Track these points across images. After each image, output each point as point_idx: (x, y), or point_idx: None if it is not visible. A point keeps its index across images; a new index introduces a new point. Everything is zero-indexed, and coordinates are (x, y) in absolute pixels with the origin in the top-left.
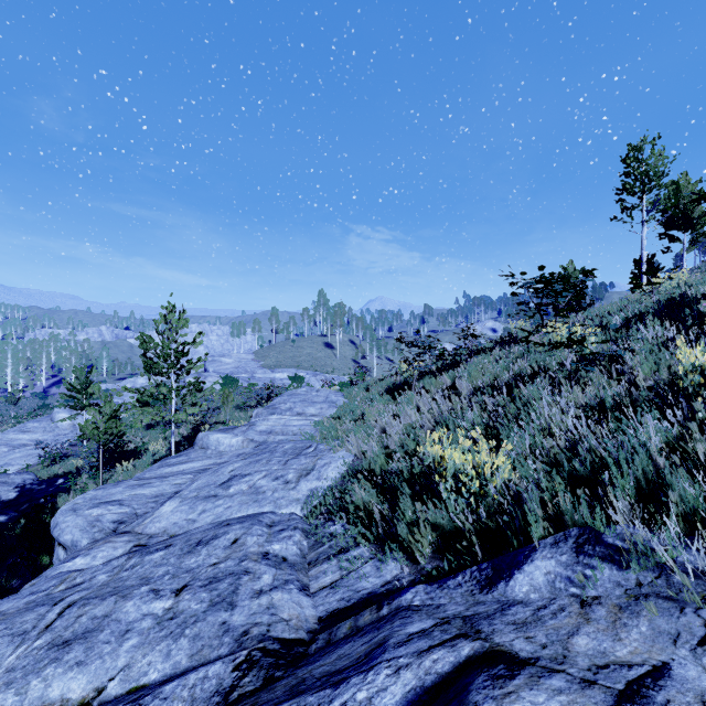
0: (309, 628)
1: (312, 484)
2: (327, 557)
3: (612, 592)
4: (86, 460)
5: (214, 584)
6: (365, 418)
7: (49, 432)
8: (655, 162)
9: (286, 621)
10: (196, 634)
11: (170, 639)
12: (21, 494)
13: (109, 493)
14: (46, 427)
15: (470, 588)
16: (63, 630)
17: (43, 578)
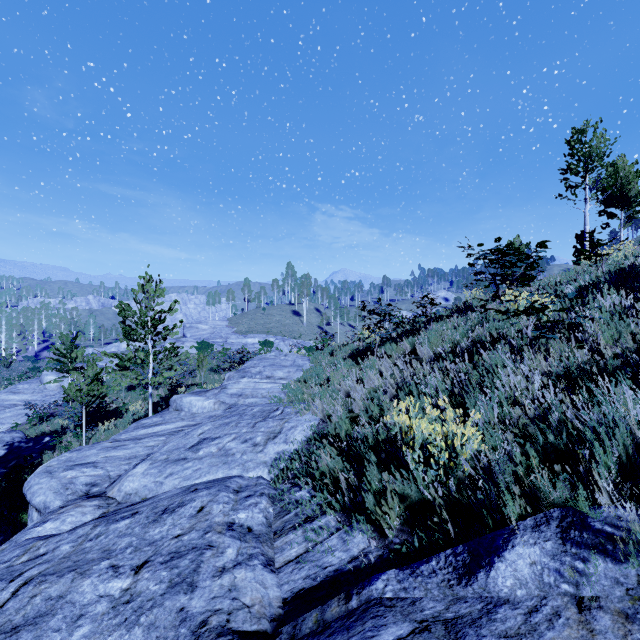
0: (272, 614)
1: (279, 447)
2: (292, 526)
3: (612, 592)
4: (70, 420)
5: (175, 560)
6: (330, 382)
7: (37, 393)
8: (597, 144)
9: (248, 608)
10: (152, 623)
11: (123, 628)
12: (9, 452)
13: (84, 455)
14: (36, 388)
15: (446, 577)
16: (14, 613)
17: (13, 543)
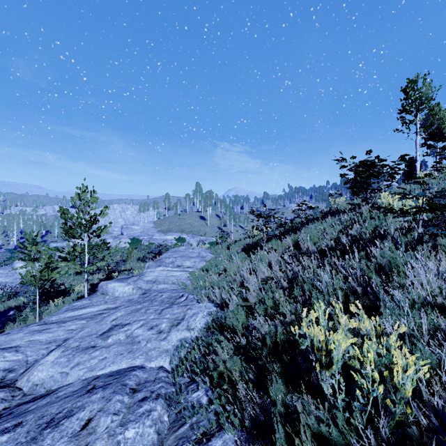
0: None
1: (181, 335)
2: None
3: None
4: (28, 298)
5: None
6: (227, 272)
7: (10, 277)
8: (426, 91)
9: None
10: None
11: None
12: None
13: (11, 339)
14: (8, 273)
15: None
16: None
17: None
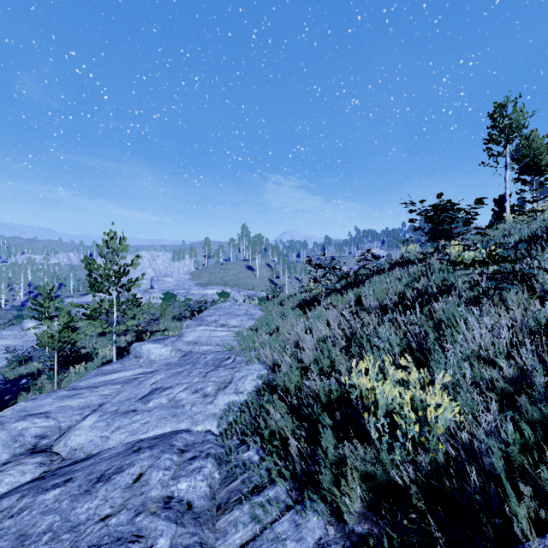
0: None
1: (229, 398)
2: (238, 499)
3: None
4: (44, 364)
5: None
6: (279, 331)
7: (19, 339)
8: (517, 117)
9: None
10: None
11: None
12: None
13: (39, 404)
14: (17, 334)
15: None
16: None
17: None
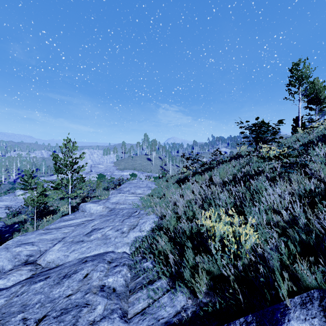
0: None
1: (136, 234)
2: (140, 287)
3: None
4: (28, 215)
5: (63, 315)
6: (165, 196)
7: (13, 201)
8: (305, 71)
9: None
10: None
11: None
12: None
13: (28, 238)
14: (12, 198)
15: None
16: None
17: None
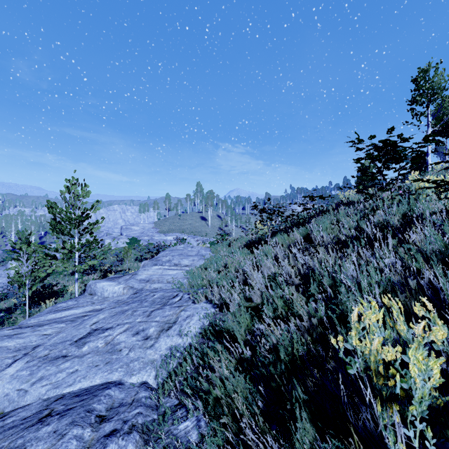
0: None
1: (172, 341)
2: None
3: None
4: (18, 299)
5: None
6: (227, 269)
7: (3, 278)
8: (438, 81)
9: None
10: None
11: None
12: None
13: None
14: (2, 274)
15: None
16: None
17: None
